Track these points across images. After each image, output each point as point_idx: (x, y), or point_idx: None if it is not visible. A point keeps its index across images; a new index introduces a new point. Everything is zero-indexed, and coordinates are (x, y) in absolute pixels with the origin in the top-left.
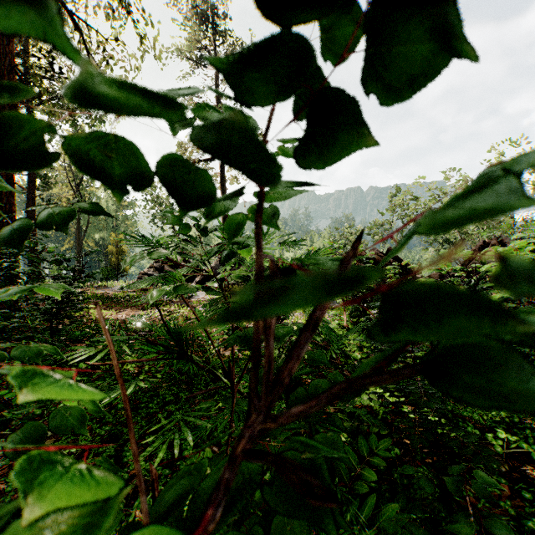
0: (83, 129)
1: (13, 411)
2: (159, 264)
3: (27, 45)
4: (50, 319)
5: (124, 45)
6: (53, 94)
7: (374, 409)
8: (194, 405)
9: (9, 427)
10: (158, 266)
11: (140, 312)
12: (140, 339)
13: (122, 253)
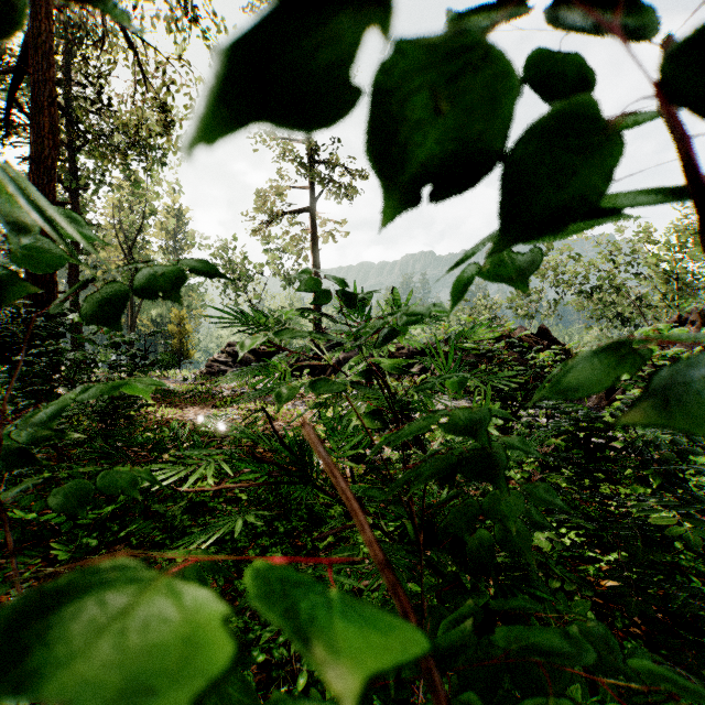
0: (137, 176)
1: (63, 541)
2: (232, 348)
3: (68, 71)
4: (104, 420)
5: (190, 65)
6: (100, 132)
7: (544, 551)
8: (293, 539)
9: (57, 562)
10: (231, 350)
11: (212, 410)
12: (214, 447)
13: (186, 334)
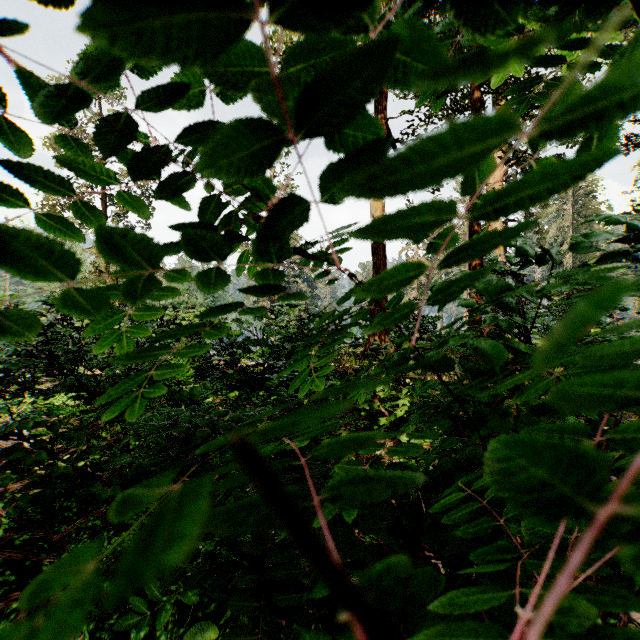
0: None
1: None
2: None
3: None
4: None
5: None
6: None
7: None
8: None
9: None
10: None
11: None
12: None
13: None
